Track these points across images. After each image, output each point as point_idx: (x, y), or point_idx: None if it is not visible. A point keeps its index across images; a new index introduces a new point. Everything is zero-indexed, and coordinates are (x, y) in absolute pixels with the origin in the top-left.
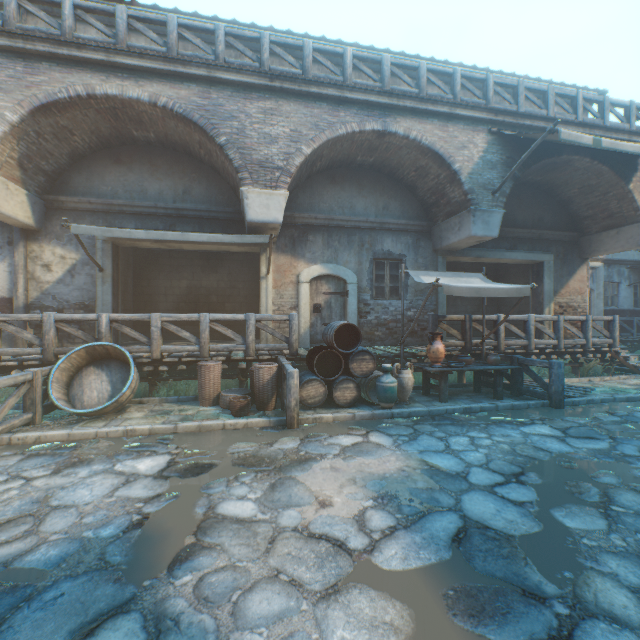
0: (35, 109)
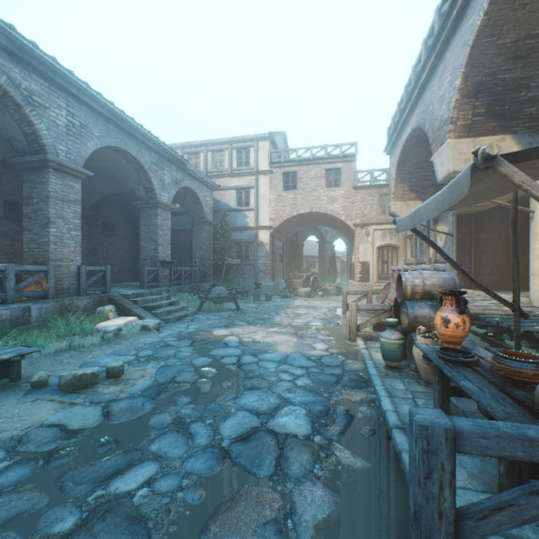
0: (396, 168)
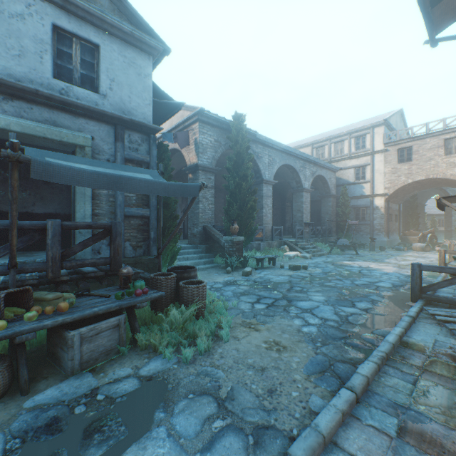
0: None
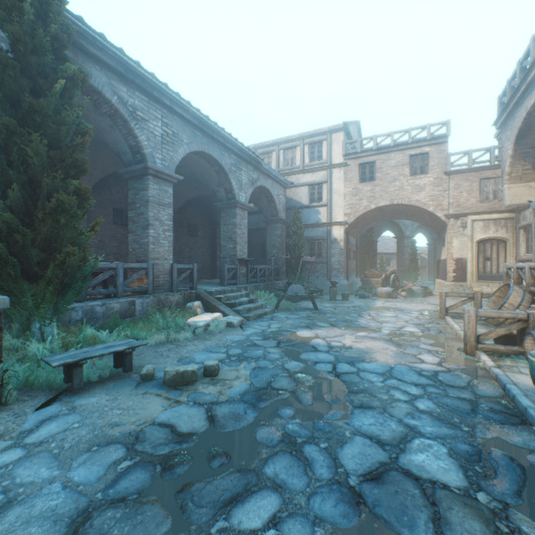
0: (513, 142)
